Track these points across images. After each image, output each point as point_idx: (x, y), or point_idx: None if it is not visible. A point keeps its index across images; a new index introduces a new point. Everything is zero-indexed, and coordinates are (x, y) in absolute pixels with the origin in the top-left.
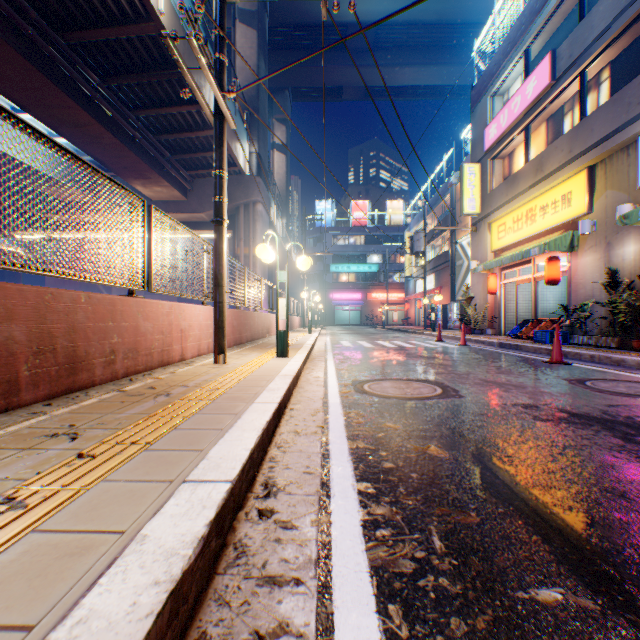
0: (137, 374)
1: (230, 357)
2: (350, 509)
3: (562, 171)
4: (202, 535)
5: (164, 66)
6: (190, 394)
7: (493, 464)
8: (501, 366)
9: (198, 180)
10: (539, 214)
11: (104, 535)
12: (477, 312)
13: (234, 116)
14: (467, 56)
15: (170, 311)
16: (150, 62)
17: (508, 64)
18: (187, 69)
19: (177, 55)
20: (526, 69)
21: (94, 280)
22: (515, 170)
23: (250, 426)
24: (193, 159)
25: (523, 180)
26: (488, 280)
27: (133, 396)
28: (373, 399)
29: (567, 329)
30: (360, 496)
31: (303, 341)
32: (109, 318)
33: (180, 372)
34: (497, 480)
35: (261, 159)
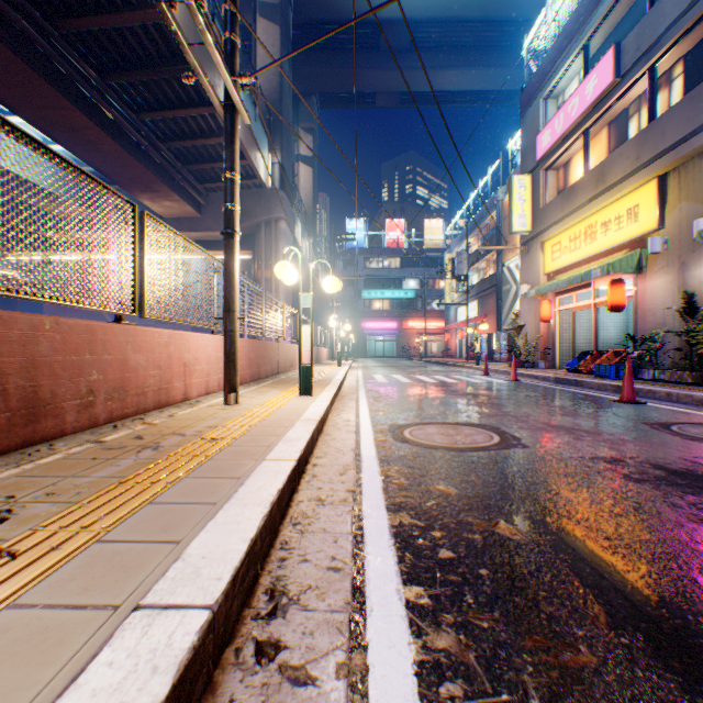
0: (125, 419)
1: (244, 396)
2: (396, 639)
3: (628, 181)
4: None
5: (172, 61)
6: (184, 447)
7: (591, 552)
8: (564, 406)
9: (213, 194)
10: (600, 231)
11: None
12: (528, 343)
13: (254, 121)
14: (514, 58)
15: (170, 341)
16: (156, 56)
17: (564, 61)
18: (188, 45)
19: (175, 25)
20: (585, 66)
21: (63, 301)
22: (571, 182)
23: (255, 498)
24: (208, 170)
25: (581, 193)
26: (541, 306)
27: (111, 450)
28: (417, 450)
29: (634, 362)
30: (410, 613)
31: (331, 376)
32: (86, 350)
33: (180, 415)
34: (604, 581)
35: (284, 171)
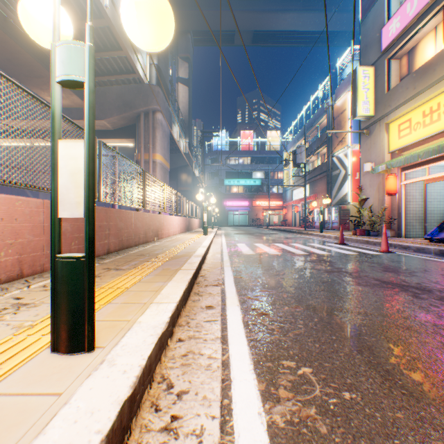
0: None
1: None
2: None
3: None
4: None
5: None
6: None
7: None
8: None
9: (99, 88)
10: None
11: None
12: (373, 213)
13: None
14: (337, 4)
15: None
16: None
17: None
18: None
19: None
20: None
21: None
22: (420, 64)
23: None
24: None
25: (443, 64)
26: (387, 181)
27: None
28: None
29: None
30: None
31: (192, 248)
32: None
33: None
34: None
35: (161, 71)
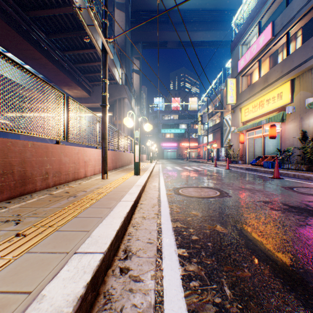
0: (60, 185)
1: (110, 175)
2: (174, 267)
3: (277, 82)
4: (80, 295)
5: (78, 29)
6: (87, 196)
7: (253, 237)
8: (248, 180)
9: (95, 87)
10: (265, 103)
11: (17, 295)
12: (234, 152)
13: (113, 55)
14: (229, 26)
15: (79, 152)
16: (71, 27)
17: (250, 29)
18: (87, 26)
19: (81, 18)
20: (259, 31)
21: (36, 135)
22: (253, 82)
23: (117, 215)
24: (93, 76)
25: (257, 86)
26: (240, 136)
27: (56, 197)
28: (184, 198)
29: (280, 161)
30: (179, 258)
31: (148, 167)
32: (44, 155)
33: (83, 183)
34: (257, 247)
35: (127, 76)
